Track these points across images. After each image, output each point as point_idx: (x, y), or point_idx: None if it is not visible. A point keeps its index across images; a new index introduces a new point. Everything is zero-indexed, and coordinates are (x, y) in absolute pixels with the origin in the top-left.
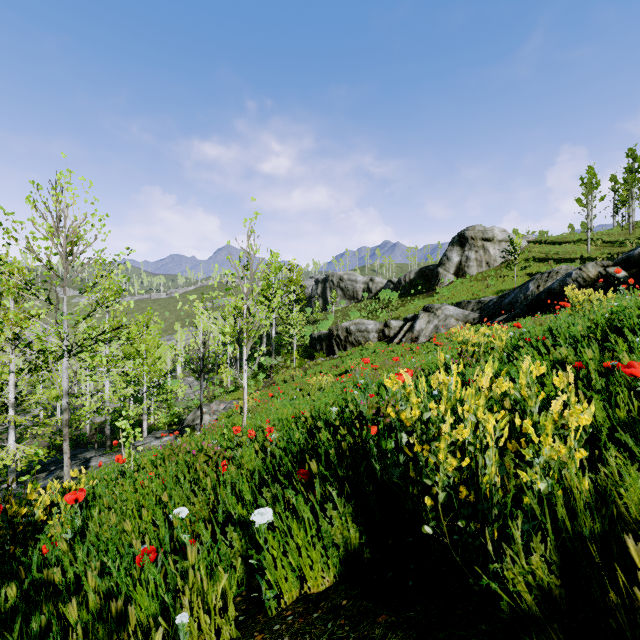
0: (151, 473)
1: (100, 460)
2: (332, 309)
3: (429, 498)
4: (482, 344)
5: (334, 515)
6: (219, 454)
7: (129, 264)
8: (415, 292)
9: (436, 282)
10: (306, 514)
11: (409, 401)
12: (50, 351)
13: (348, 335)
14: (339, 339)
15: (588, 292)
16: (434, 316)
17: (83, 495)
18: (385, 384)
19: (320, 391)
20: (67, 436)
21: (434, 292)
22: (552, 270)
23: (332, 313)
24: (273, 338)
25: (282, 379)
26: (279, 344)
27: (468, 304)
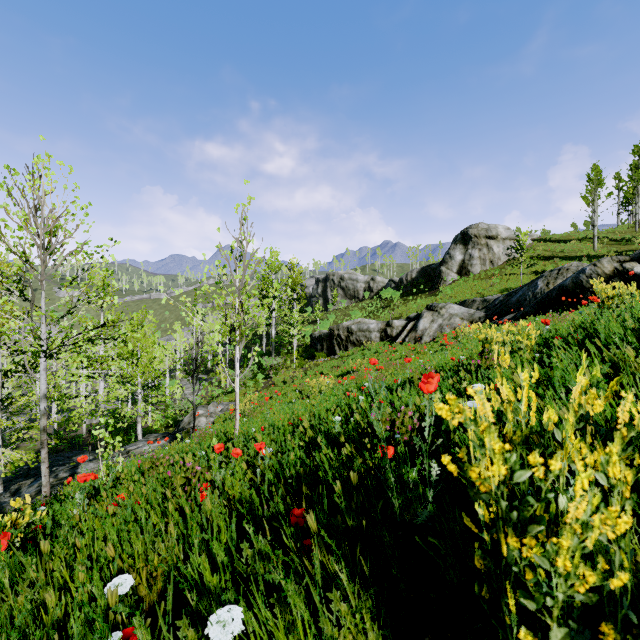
0: (122, 494)
1: (89, 466)
2: (333, 309)
3: (528, 631)
4: (508, 343)
5: (343, 609)
6: (201, 473)
7: (113, 257)
8: (417, 291)
9: (439, 281)
10: (298, 610)
11: (483, 443)
12: (27, 351)
13: (349, 335)
14: (340, 339)
15: (619, 285)
16: (438, 315)
17: (4, 544)
18: (436, 410)
19: (321, 393)
20: (45, 444)
21: (437, 291)
22: (562, 267)
23: (333, 313)
24: (273, 338)
25: (282, 380)
26: (279, 344)
27: (473, 303)
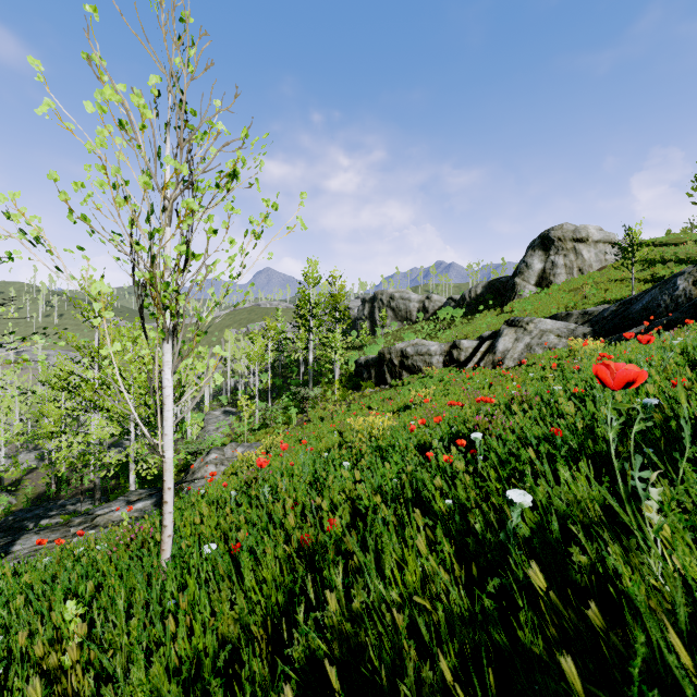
0: None
1: (30, 541)
2: (381, 332)
3: None
4: None
5: None
6: None
7: None
8: (484, 309)
9: (512, 295)
10: None
11: None
12: None
13: (404, 359)
14: (392, 365)
15: None
16: (524, 332)
17: None
18: None
19: (370, 441)
20: None
21: (510, 307)
22: None
23: (381, 337)
24: (310, 364)
25: (319, 415)
26: (319, 373)
27: (568, 317)
